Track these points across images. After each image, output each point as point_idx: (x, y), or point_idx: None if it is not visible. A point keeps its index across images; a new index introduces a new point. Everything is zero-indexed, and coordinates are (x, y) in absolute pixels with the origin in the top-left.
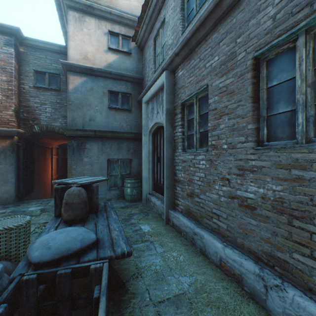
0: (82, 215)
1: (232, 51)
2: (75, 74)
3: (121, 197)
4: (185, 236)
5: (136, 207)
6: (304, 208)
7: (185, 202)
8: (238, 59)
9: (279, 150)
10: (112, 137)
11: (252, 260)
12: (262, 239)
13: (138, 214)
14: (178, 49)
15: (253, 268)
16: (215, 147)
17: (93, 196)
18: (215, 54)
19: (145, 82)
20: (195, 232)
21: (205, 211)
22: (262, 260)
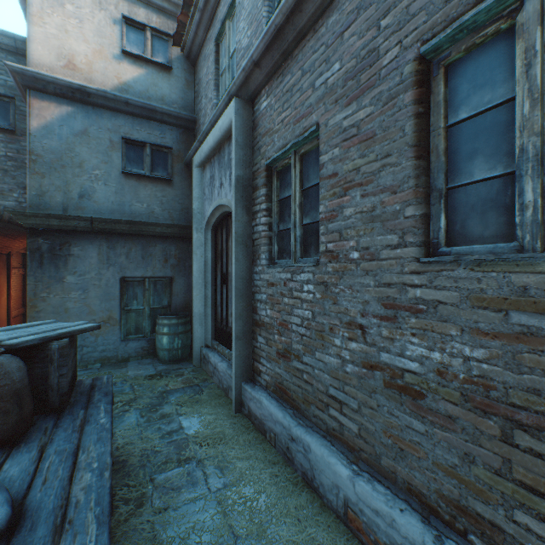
0: (6, 428)
1: (370, 48)
2: (45, 97)
3: (151, 354)
4: (273, 441)
5: (178, 374)
6: (544, 405)
7: (274, 367)
8: (383, 65)
9: (480, 265)
10: (132, 233)
11: (415, 513)
12: (439, 467)
13: (179, 391)
14: (259, 50)
15: (420, 538)
16: (334, 256)
17: (50, 372)
18: (333, 57)
19: (200, 127)
20: (292, 436)
21: (314, 391)
22: (440, 514)
